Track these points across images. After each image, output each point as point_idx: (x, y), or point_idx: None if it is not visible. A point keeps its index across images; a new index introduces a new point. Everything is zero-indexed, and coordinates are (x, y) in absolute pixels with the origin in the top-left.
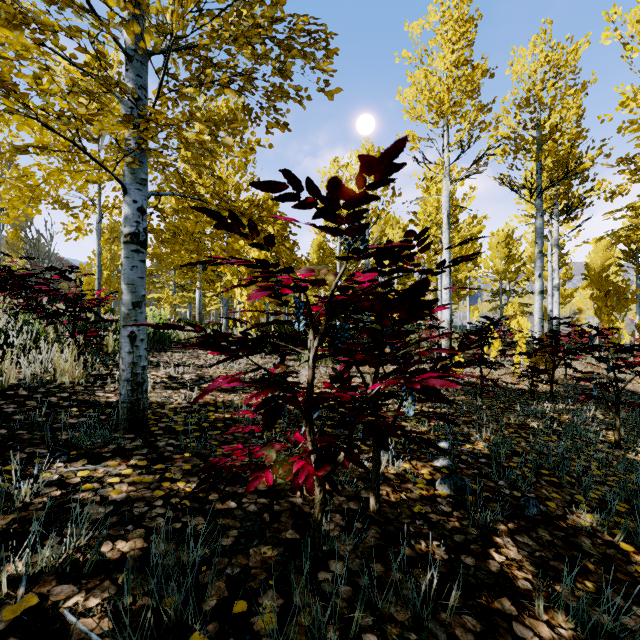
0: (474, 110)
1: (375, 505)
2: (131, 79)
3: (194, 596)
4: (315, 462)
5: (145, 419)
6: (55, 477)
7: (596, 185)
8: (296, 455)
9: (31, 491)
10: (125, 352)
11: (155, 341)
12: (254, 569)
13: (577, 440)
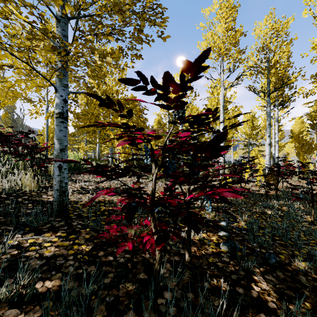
0: (236, 52)
1: (188, 258)
2: (59, 31)
3: (87, 315)
4: (156, 240)
5: (67, 210)
6: (15, 243)
7: (298, 90)
8: (145, 232)
9: (1, 251)
10: (56, 175)
11: (75, 169)
12: (121, 297)
13: (291, 220)
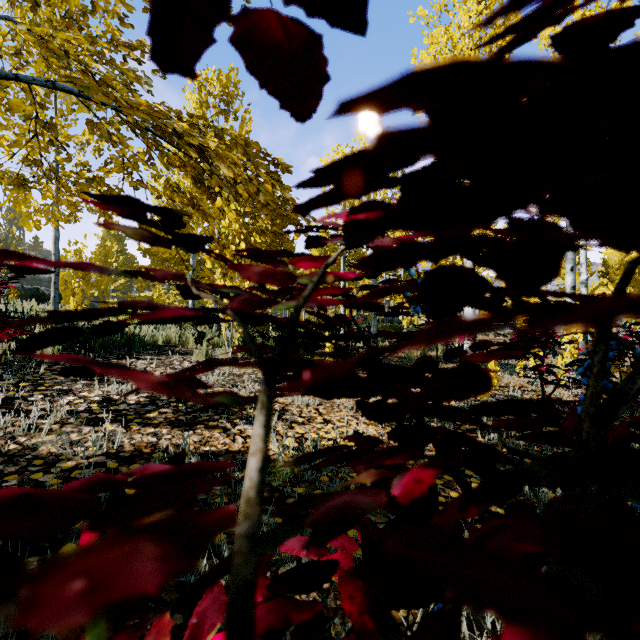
0: None
1: None
2: None
3: None
4: None
5: None
6: None
7: None
8: None
9: None
10: None
11: (121, 345)
12: None
13: None
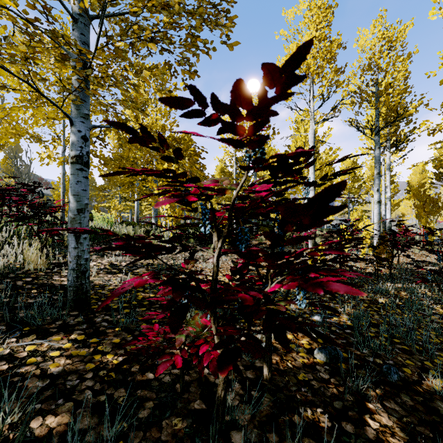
0: (332, 72)
1: (268, 375)
2: (76, 36)
3: None
4: (219, 361)
5: (87, 299)
6: (6, 352)
7: (422, 124)
8: (202, 339)
9: None
10: (71, 247)
11: (103, 237)
12: (165, 442)
13: (415, 312)
